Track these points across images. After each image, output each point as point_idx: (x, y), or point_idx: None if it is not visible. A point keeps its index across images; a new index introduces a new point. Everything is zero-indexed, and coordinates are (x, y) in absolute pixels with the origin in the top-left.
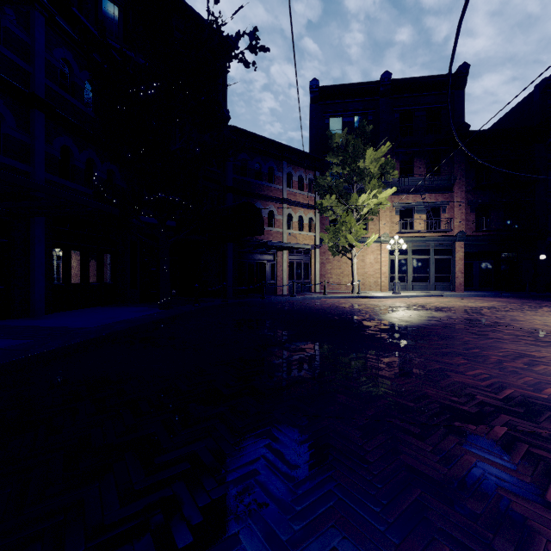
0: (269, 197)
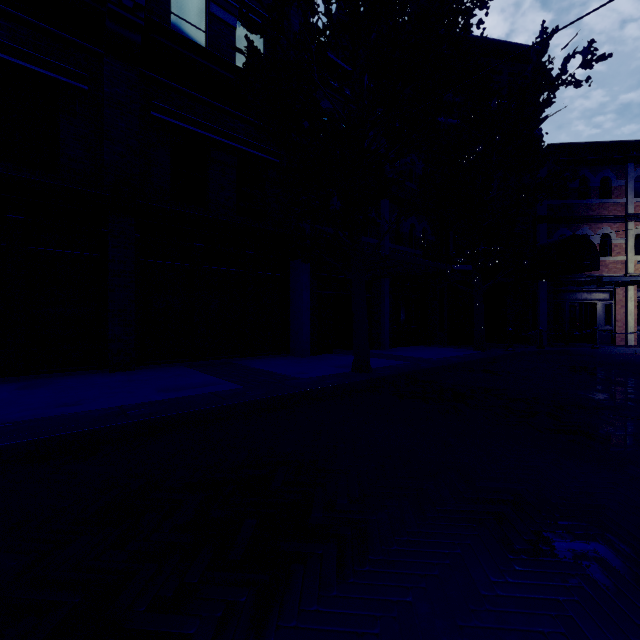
0: (602, 217)
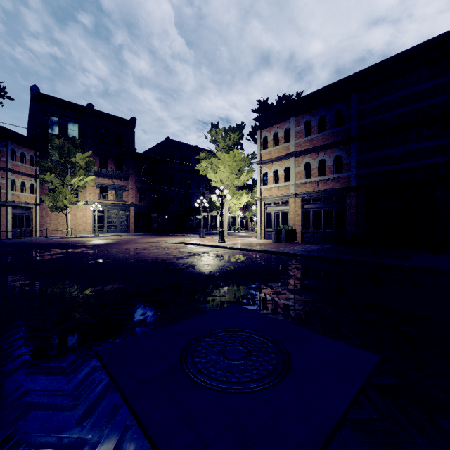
0: None
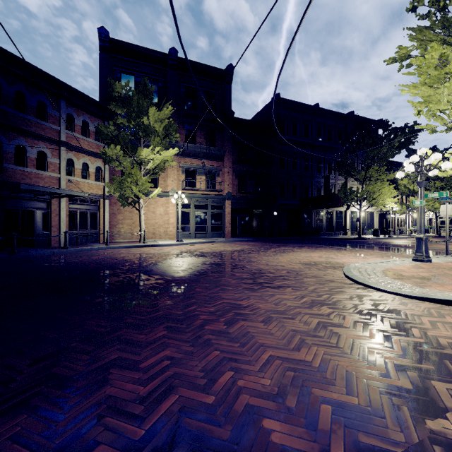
0: (39, 135)
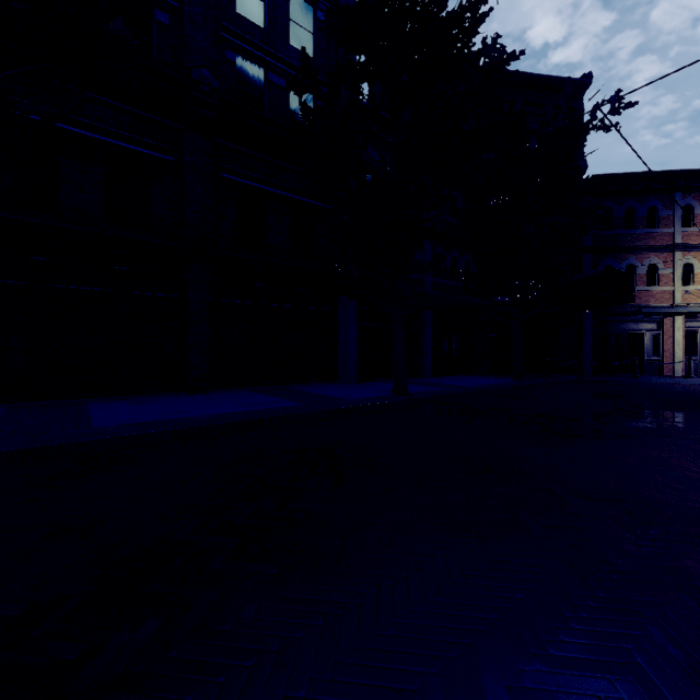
0: (649, 247)
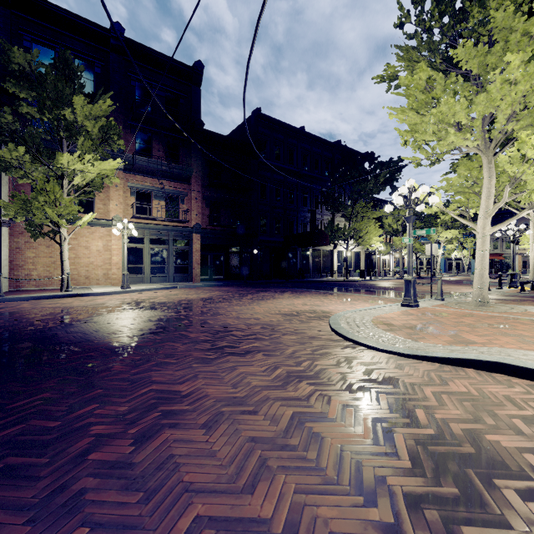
0: None
